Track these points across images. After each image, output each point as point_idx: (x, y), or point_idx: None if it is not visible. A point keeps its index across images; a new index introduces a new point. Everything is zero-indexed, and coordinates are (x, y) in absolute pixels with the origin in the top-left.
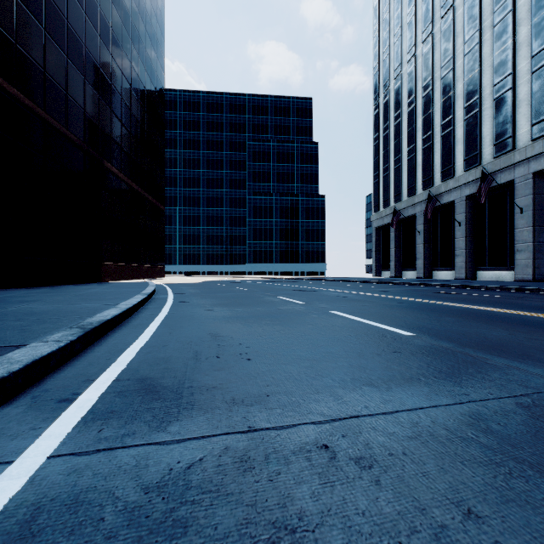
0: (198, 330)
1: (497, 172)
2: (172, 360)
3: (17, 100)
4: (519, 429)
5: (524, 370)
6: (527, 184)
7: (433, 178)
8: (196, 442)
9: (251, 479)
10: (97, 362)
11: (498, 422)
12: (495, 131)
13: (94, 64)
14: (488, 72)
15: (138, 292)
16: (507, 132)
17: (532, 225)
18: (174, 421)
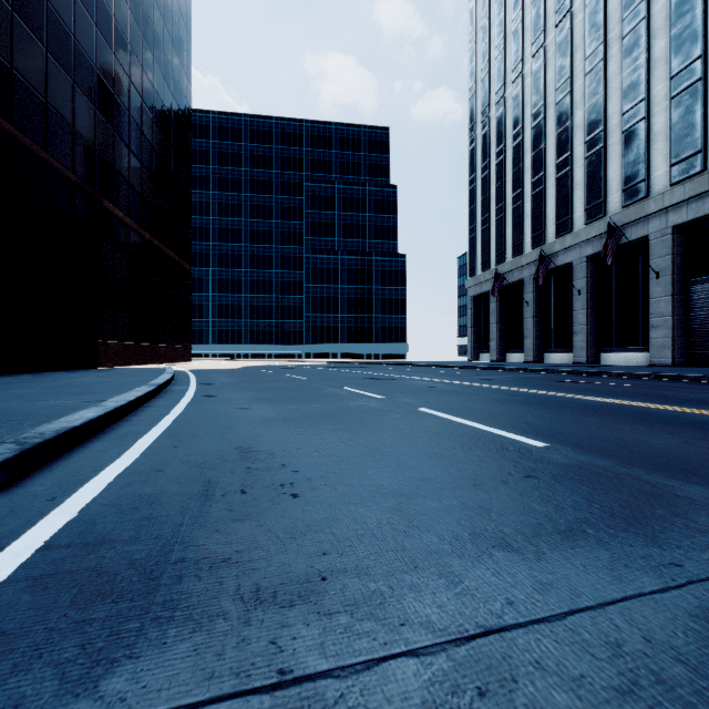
0: (220, 441)
1: (627, 226)
2: (162, 500)
3: None
4: None
5: None
6: (664, 241)
7: (546, 232)
8: None
9: None
10: (27, 507)
11: None
12: (624, 173)
13: (88, 63)
14: (615, 97)
15: (144, 383)
16: (640, 174)
17: (671, 294)
18: (123, 659)
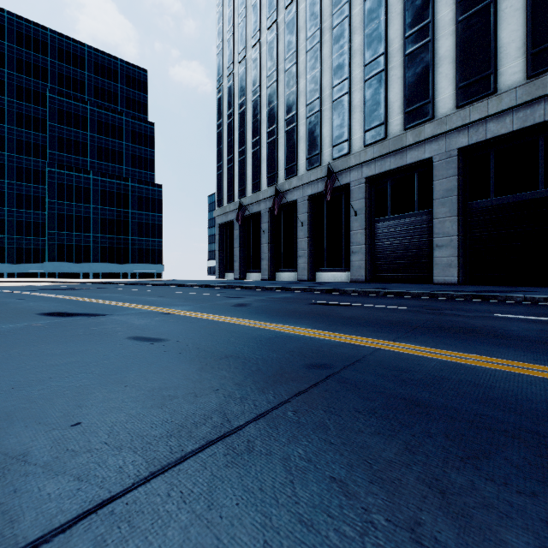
0: None
1: (336, 175)
2: None
3: None
4: None
5: None
6: (360, 188)
7: (278, 174)
8: None
9: None
10: None
11: None
12: (334, 133)
13: None
14: (328, 73)
15: None
16: (345, 135)
17: (365, 228)
18: None
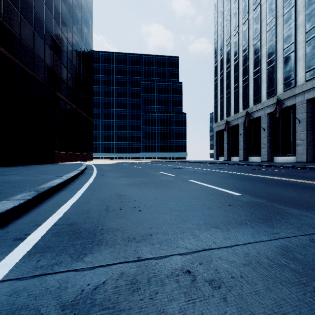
0: (109, 192)
1: (286, 100)
2: (91, 211)
3: (3, 55)
4: (314, 258)
5: (310, 217)
6: (303, 106)
7: (249, 103)
8: (102, 269)
9: (137, 298)
10: (44, 213)
11: (300, 253)
12: (284, 75)
13: (50, 34)
14: (280, 42)
15: (75, 169)
16: (291, 76)
17: (306, 130)
18: (89, 253)
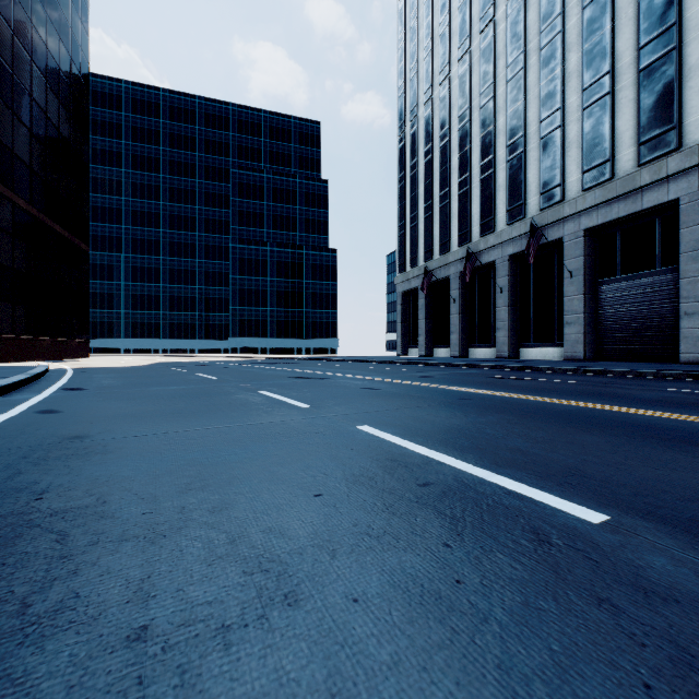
0: None
1: (544, 228)
2: None
3: None
4: None
5: None
6: (577, 243)
7: (471, 231)
8: None
9: None
10: None
11: None
12: (542, 177)
13: None
14: (534, 105)
15: None
16: (556, 179)
17: (583, 293)
18: None
